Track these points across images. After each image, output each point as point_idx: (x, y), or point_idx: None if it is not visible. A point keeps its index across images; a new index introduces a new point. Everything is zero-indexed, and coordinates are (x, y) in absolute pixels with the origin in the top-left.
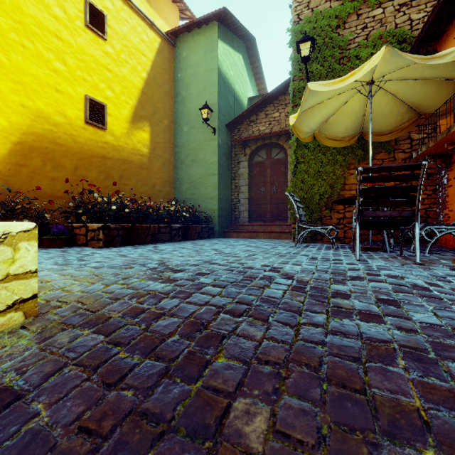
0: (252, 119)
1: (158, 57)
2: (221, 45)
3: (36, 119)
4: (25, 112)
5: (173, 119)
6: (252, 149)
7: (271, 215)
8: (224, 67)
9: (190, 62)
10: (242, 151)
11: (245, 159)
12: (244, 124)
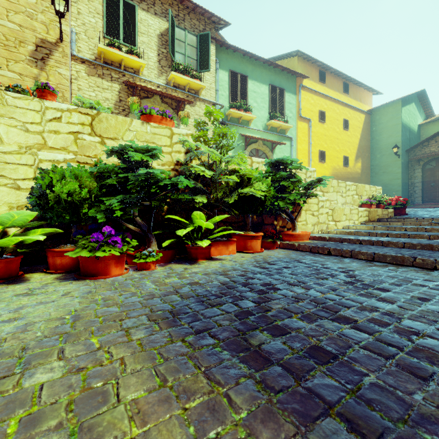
0: (424, 144)
1: (364, 124)
2: (403, 109)
3: (333, 170)
4: (331, 168)
5: (369, 152)
6: (424, 162)
7: None
8: (404, 120)
9: (382, 121)
10: (417, 163)
11: (419, 168)
12: (418, 147)
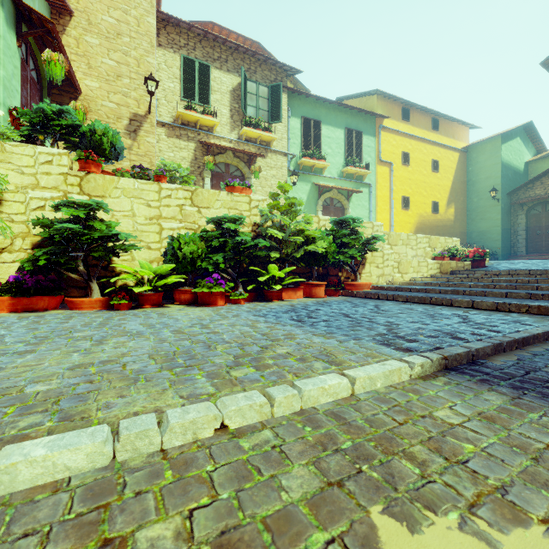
0: (529, 186)
1: (458, 164)
2: (503, 146)
3: (419, 217)
4: (417, 216)
5: (465, 195)
6: (528, 206)
7: (546, 248)
8: (505, 158)
9: (479, 160)
10: (520, 208)
11: (522, 213)
12: (521, 190)
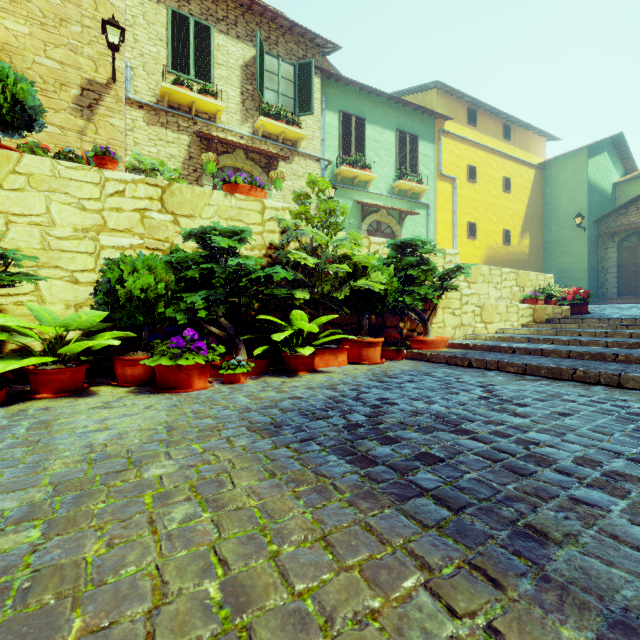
0: (621, 212)
1: (533, 184)
2: (589, 162)
3: (488, 249)
4: (485, 247)
5: (542, 223)
6: (620, 237)
7: None
8: (591, 177)
9: (559, 179)
10: (610, 239)
11: (613, 246)
12: (611, 217)
